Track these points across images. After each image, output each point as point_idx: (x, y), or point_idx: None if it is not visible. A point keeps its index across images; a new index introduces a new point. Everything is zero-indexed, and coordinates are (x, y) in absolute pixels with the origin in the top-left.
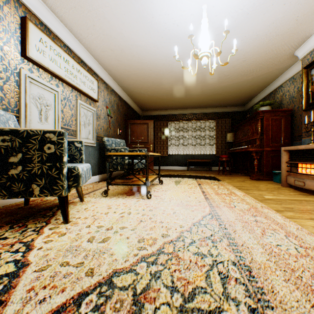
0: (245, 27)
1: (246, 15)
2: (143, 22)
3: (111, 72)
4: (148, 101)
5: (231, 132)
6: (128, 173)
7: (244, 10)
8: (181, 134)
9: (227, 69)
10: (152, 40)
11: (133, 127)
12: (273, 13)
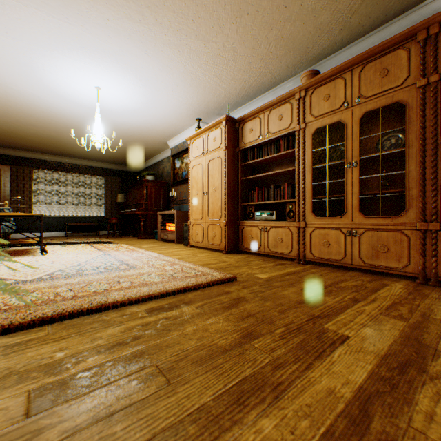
0: (131, 118)
1: (131, 113)
2: (27, 78)
3: None
4: None
5: (123, 192)
6: None
7: (129, 110)
8: (57, 188)
9: (117, 136)
10: (35, 92)
11: None
12: (149, 119)
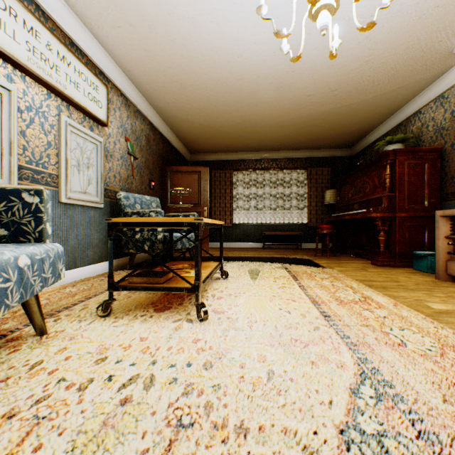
0: None
1: None
2: None
3: (134, 75)
4: (201, 135)
5: (331, 188)
6: (164, 257)
7: None
8: (254, 191)
9: (336, 78)
10: (209, 6)
11: (176, 177)
12: None
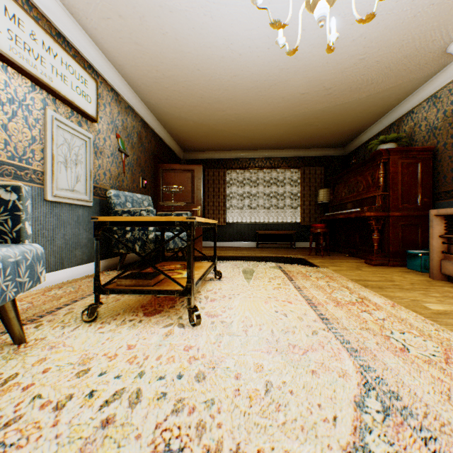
0: None
1: None
2: None
3: (125, 70)
4: (194, 133)
5: (325, 188)
6: (156, 257)
7: None
8: (247, 190)
9: (330, 77)
10: None
11: (168, 176)
12: None
